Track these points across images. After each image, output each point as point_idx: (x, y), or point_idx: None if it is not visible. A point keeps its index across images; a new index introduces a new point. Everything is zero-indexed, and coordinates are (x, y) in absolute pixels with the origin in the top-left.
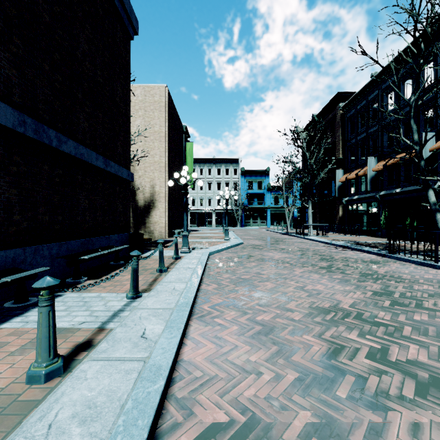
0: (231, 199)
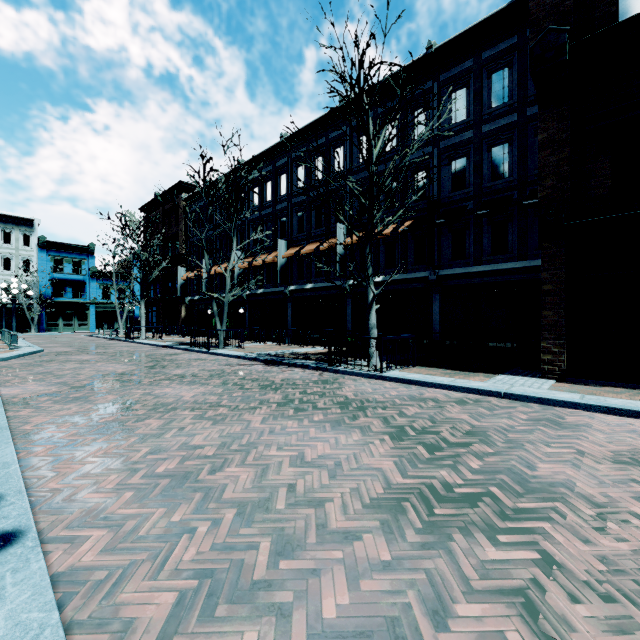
0: None
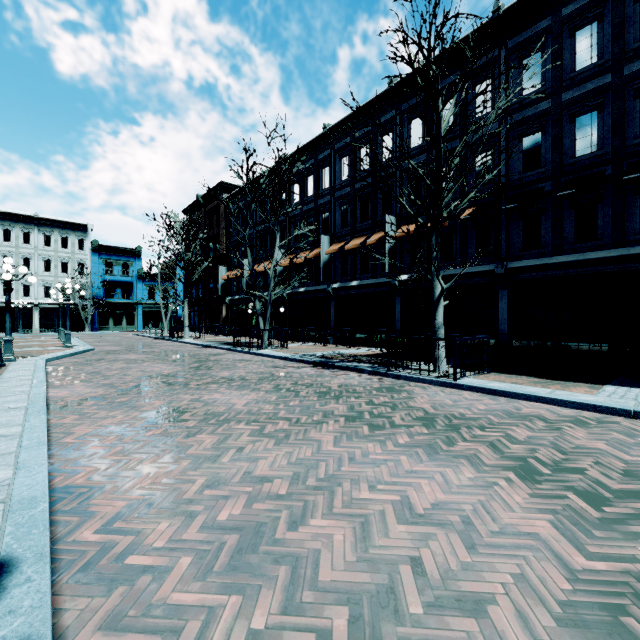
0: (73, 287)
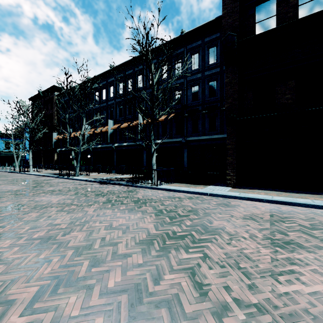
0: None
